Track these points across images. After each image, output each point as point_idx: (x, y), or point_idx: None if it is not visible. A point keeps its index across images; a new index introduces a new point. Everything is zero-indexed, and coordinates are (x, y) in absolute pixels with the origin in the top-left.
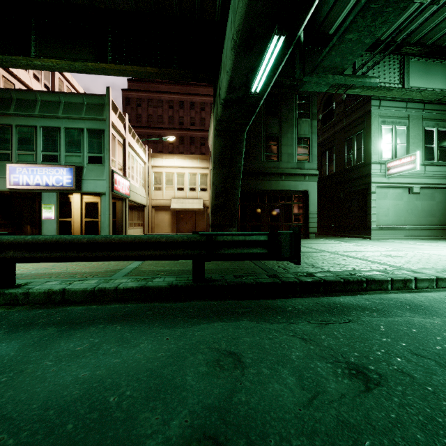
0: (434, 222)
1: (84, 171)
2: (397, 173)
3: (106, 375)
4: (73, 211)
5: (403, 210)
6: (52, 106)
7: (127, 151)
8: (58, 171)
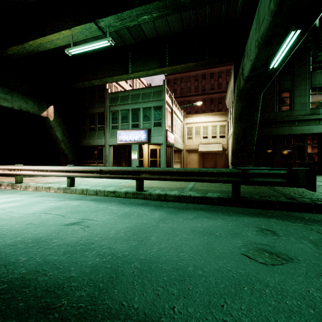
0: None
1: (152, 131)
2: None
3: (209, 227)
4: (144, 154)
5: None
6: (136, 97)
7: (173, 116)
8: (139, 132)
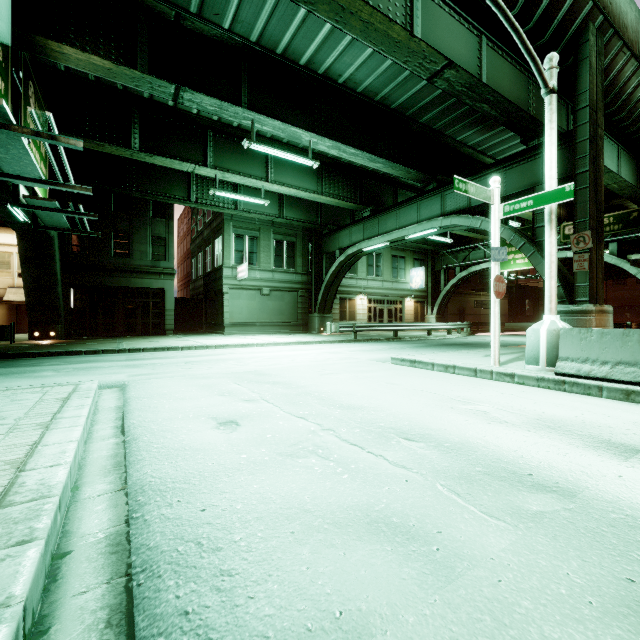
0: (284, 319)
1: None
2: (241, 277)
3: None
4: None
5: (256, 309)
6: None
7: None
8: None
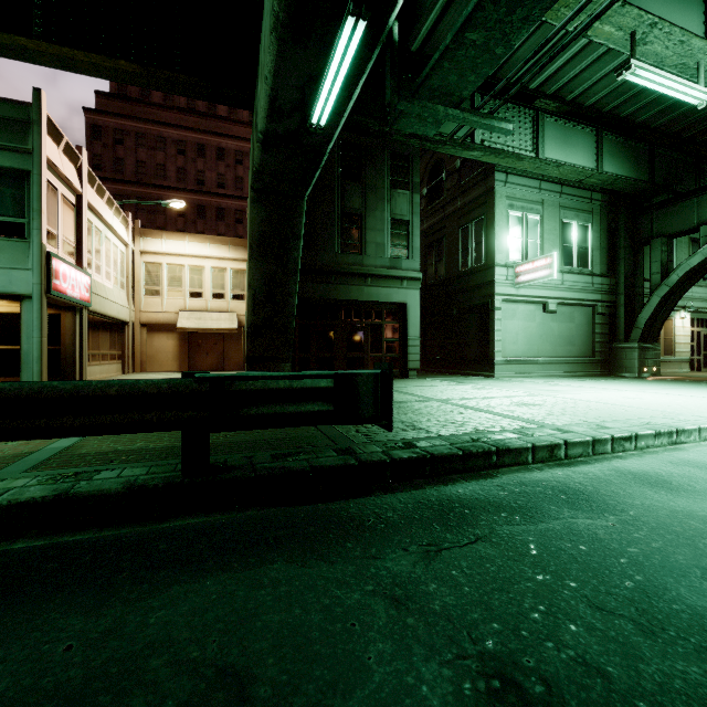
0: (573, 353)
1: None
2: (529, 281)
3: None
4: None
5: (536, 336)
6: None
7: (86, 219)
8: None
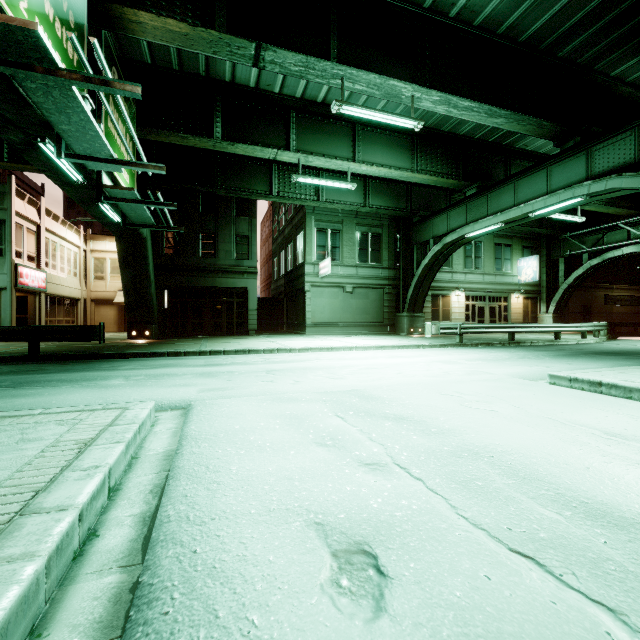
0: (368, 319)
1: None
2: (323, 274)
3: None
4: None
5: (339, 308)
6: None
7: (43, 238)
8: None
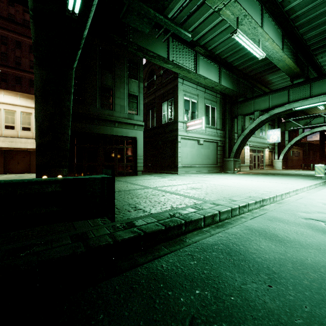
0: (210, 162)
1: None
2: (192, 130)
3: None
4: None
5: (195, 155)
6: None
7: None
8: None
